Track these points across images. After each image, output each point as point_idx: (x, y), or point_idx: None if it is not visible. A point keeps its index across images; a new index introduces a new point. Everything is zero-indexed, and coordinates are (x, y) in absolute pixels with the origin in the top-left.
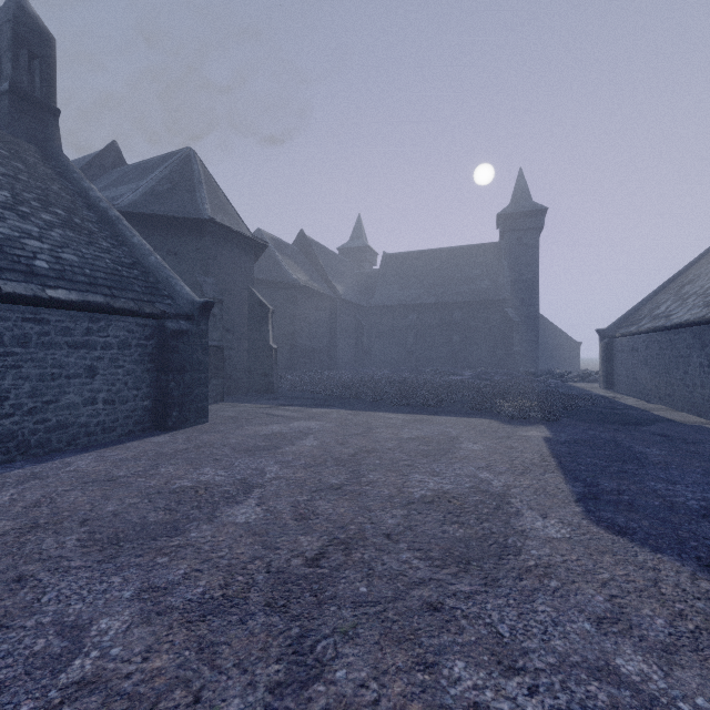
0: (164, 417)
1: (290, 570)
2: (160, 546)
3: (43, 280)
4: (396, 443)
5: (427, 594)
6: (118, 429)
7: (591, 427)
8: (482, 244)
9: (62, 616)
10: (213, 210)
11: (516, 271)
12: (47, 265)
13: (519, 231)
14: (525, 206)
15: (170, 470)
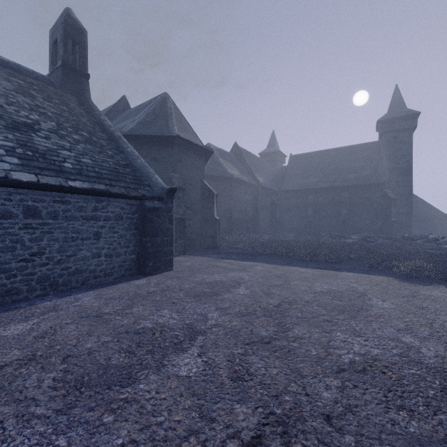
0: (144, 266)
1: None
2: (111, 398)
3: (68, 175)
4: (312, 296)
5: None
6: (114, 274)
7: None
8: (364, 143)
9: None
10: (179, 130)
11: (393, 161)
12: (71, 166)
13: (395, 131)
14: (400, 113)
15: (139, 310)
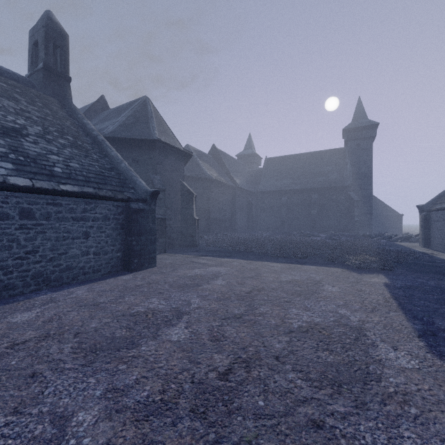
0: (129, 263)
1: (207, 382)
2: (121, 356)
3: (59, 179)
4: (277, 284)
5: (310, 411)
6: (102, 270)
7: (419, 276)
8: (332, 149)
9: (55, 407)
10: (159, 133)
11: (356, 166)
12: (61, 170)
13: (358, 139)
14: (362, 123)
15: (131, 299)
